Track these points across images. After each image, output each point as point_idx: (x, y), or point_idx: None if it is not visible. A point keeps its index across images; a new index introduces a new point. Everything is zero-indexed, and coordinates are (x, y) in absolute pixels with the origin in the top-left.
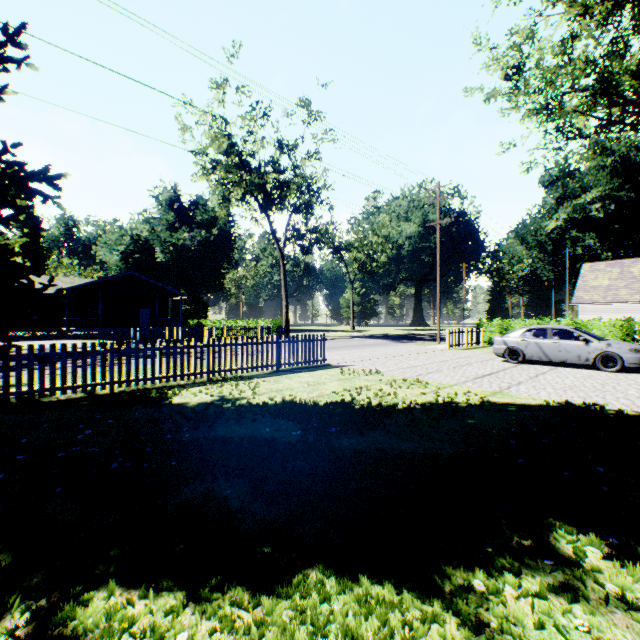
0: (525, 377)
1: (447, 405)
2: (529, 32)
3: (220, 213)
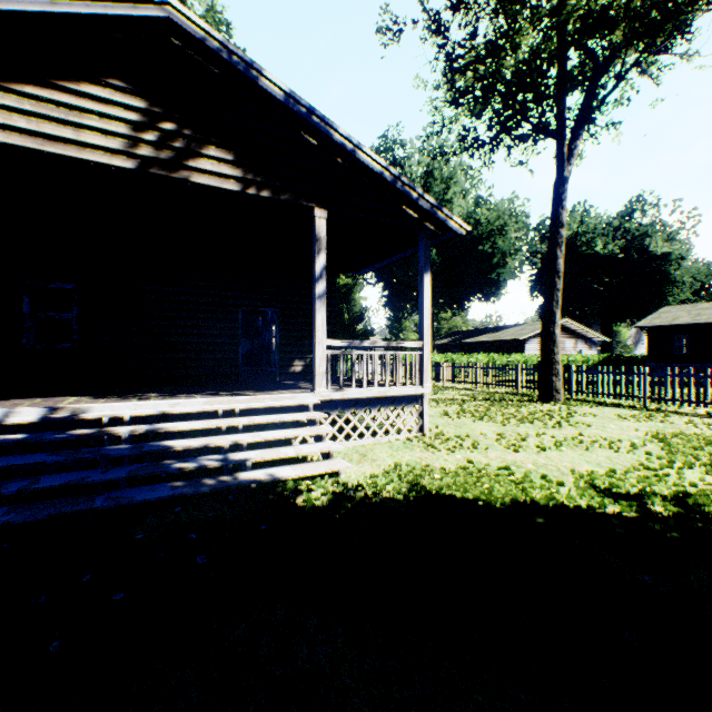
0: None
1: None
2: None
3: None
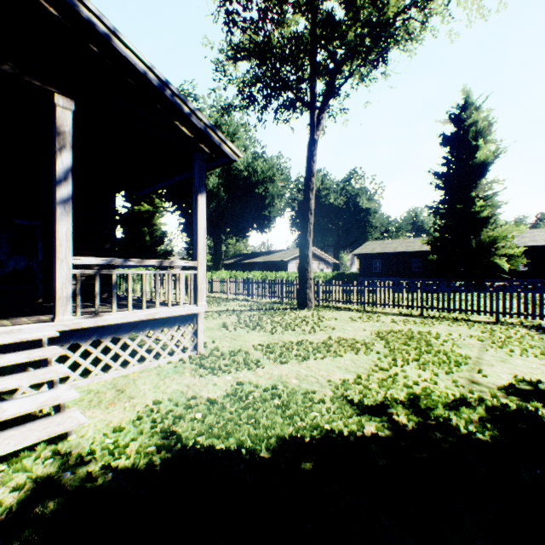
0: None
1: None
2: None
3: None
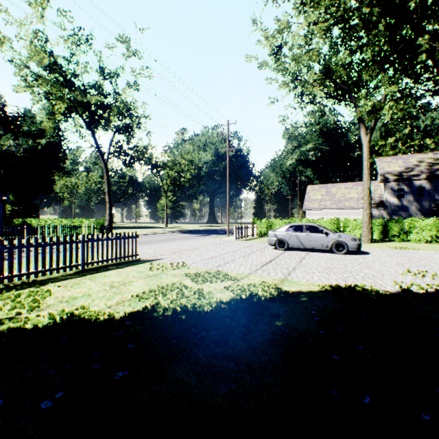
0: (295, 262)
1: (252, 302)
2: (288, 22)
3: (46, 124)
